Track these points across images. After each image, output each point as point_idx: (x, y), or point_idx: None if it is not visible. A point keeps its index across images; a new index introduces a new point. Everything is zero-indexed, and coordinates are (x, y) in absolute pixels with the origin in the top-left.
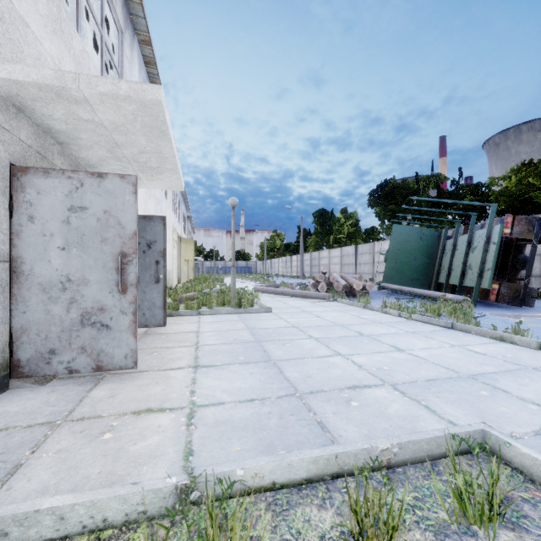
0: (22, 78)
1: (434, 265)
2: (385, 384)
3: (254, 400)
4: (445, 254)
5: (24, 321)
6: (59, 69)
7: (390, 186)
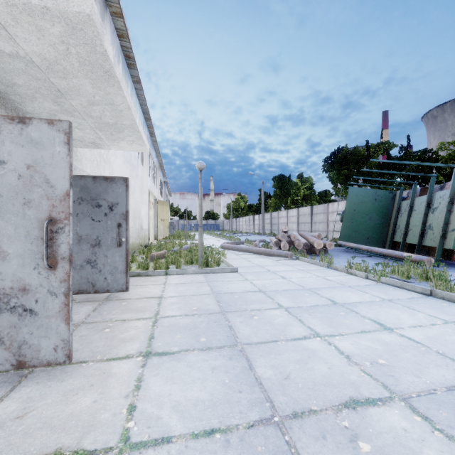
0: None
1: (389, 225)
2: (394, 396)
3: (215, 431)
4: (400, 215)
5: None
6: None
7: (343, 153)
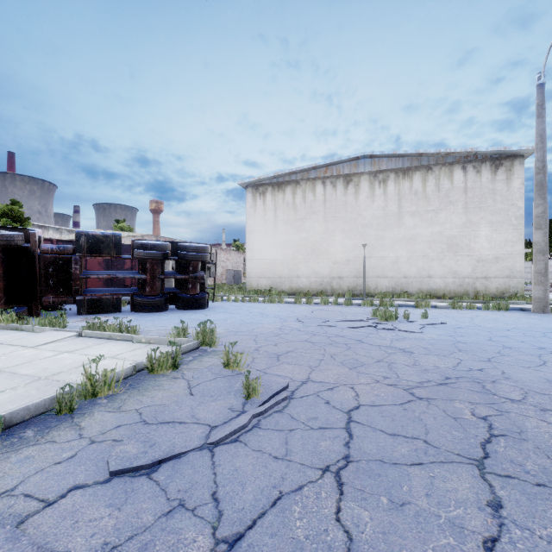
0: None
1: None
2: None
3: None
4: None
5: None
6: None
7: None
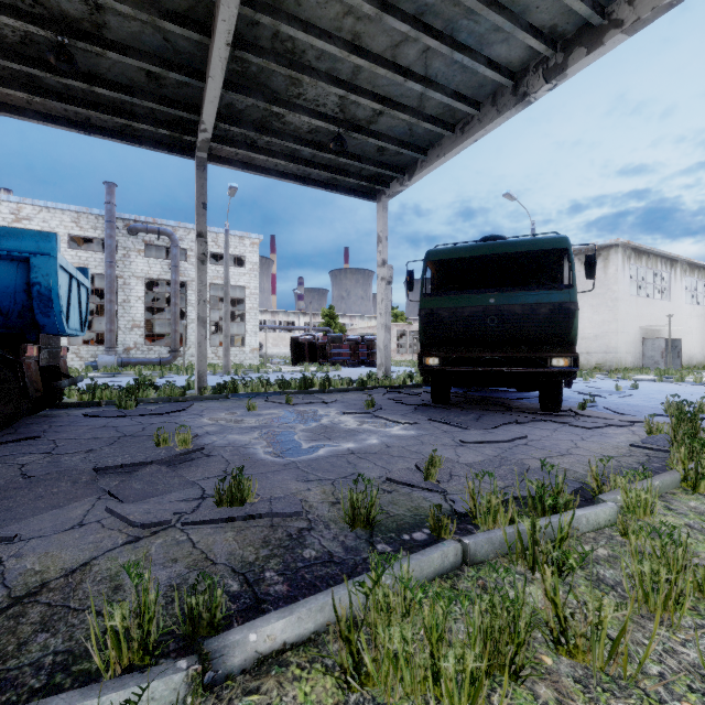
0: (645, 328)
1: None
2: None
3: None
4: None
5: (644, 363)
6: (650, 325)
7: None
